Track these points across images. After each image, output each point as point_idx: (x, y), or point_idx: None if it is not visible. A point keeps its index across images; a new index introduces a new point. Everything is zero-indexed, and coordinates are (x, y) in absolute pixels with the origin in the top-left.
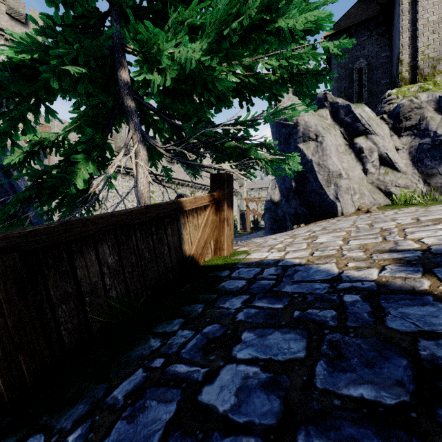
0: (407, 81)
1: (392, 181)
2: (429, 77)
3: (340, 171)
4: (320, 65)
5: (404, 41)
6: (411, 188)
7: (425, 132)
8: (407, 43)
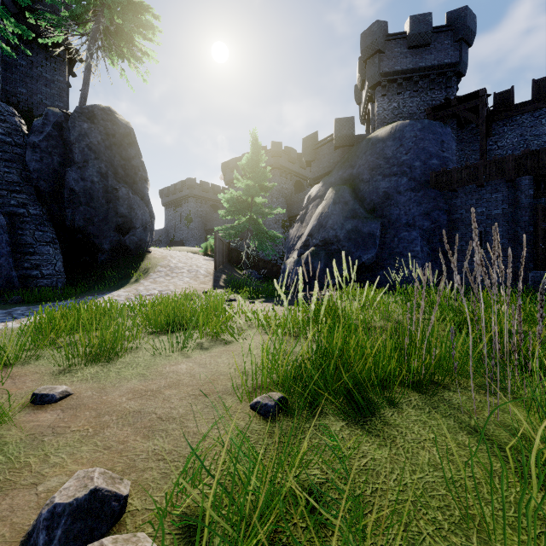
0: None
1: None
2: None
3: None
4: None
5: None
6: None
7: None
8: None
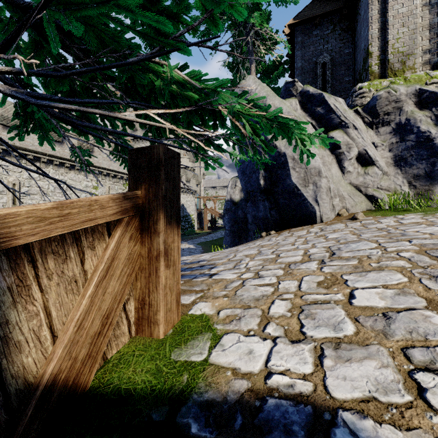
0: (377, 75)
1: (374, 182)
2: (399, 73)
3: (320, 168)
4: (283, 56)
5: (373, 33)
6: (396, 191)
7: (407, 127)
8: (377, 35)
